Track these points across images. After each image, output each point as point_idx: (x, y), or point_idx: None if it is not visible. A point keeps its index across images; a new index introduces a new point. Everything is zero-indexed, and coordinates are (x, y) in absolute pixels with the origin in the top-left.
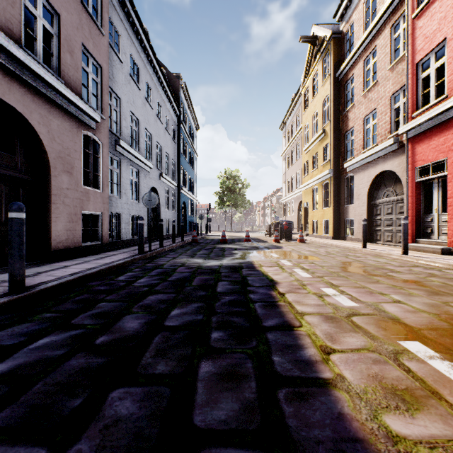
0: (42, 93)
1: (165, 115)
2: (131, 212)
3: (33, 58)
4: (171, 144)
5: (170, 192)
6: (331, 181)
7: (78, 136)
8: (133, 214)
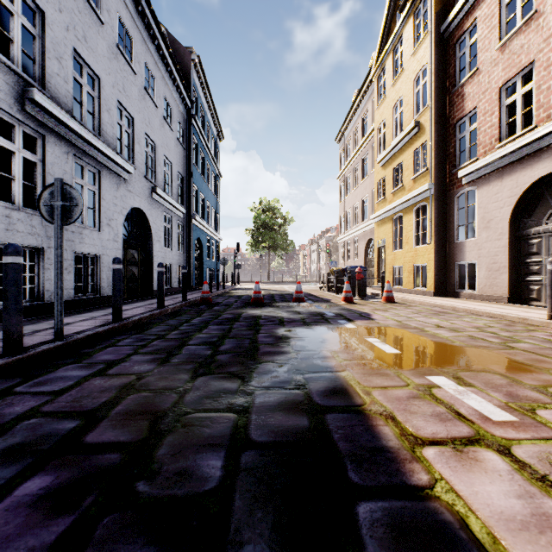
0: None
1: (164, 96)
2: (77, 247)
3: None
4: (176, 146)
5: (174, 222)
6: (432, 202)
7: None
8: (84, 252)
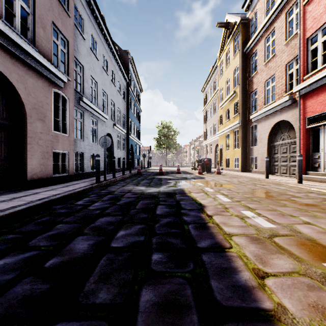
0: (19, 58)
1: (118, 80)
2: (91, 152)
3: (12, 30)
4: (122, 101)
5: (121, 137)
6: (240, 129)
7: (49, 92)
8: (93, 153)
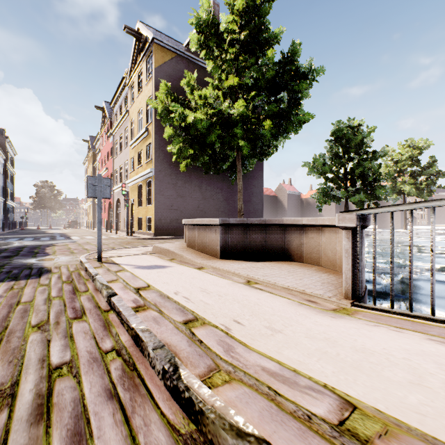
0: None
1: None
2: None
3: None
4: (1, 177)
5: (1, 204)
6: (92, 205)
7: None
8: None
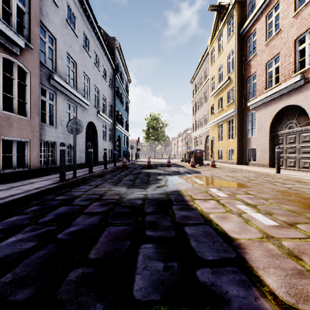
0: None
1: (103, 65)
2: (68, 141)
3: None
4: (108, 89)
5: (107, 127)
6: (235, 118)
7: None
8: (70, 143)
